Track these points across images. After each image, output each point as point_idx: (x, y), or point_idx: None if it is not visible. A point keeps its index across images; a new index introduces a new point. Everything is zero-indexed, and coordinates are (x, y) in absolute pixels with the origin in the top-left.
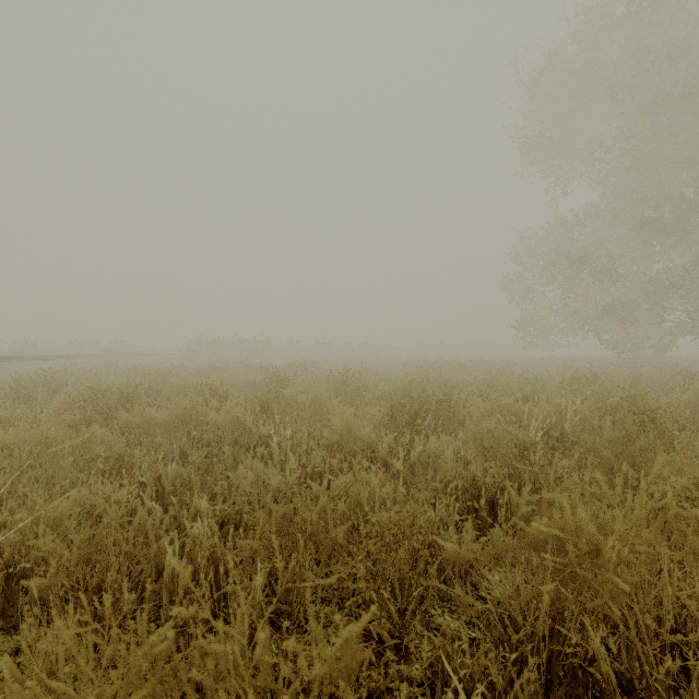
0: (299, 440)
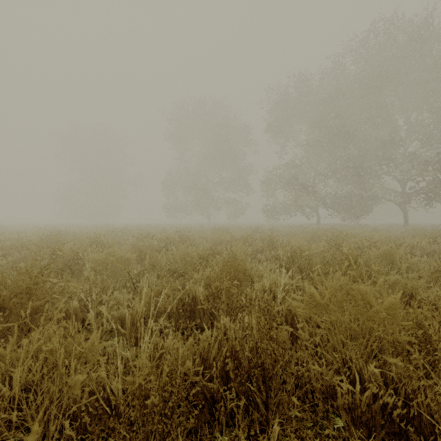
0: None
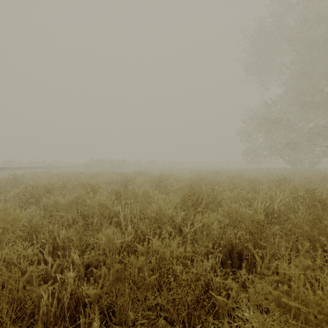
0: (135, 214)
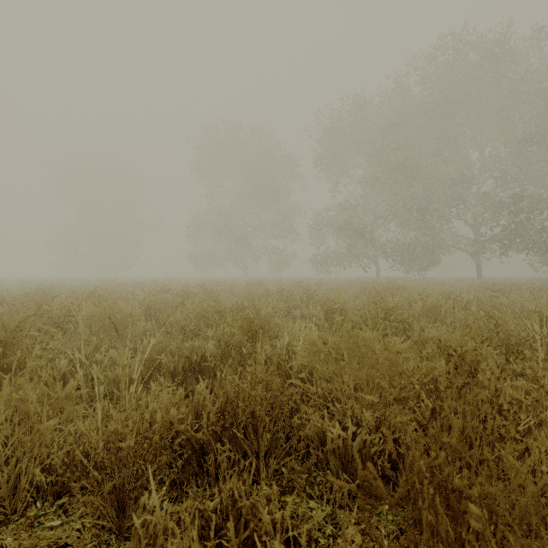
0: None
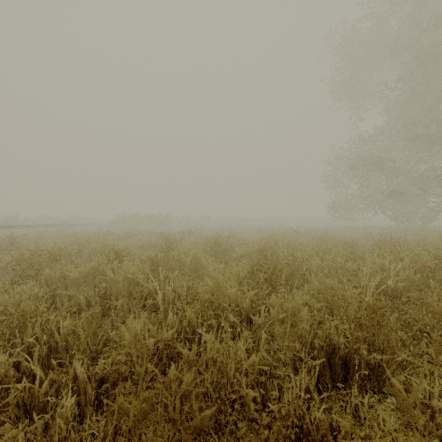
0: (180, 293)
